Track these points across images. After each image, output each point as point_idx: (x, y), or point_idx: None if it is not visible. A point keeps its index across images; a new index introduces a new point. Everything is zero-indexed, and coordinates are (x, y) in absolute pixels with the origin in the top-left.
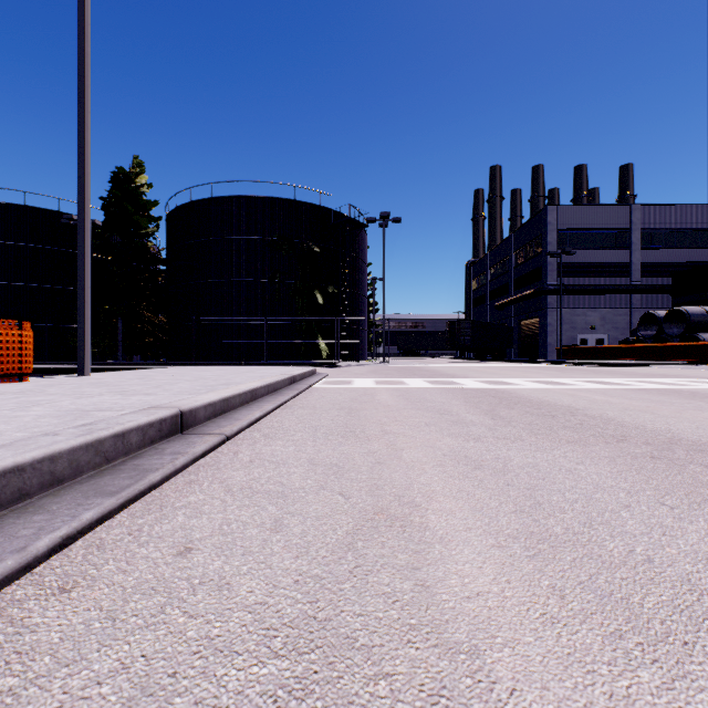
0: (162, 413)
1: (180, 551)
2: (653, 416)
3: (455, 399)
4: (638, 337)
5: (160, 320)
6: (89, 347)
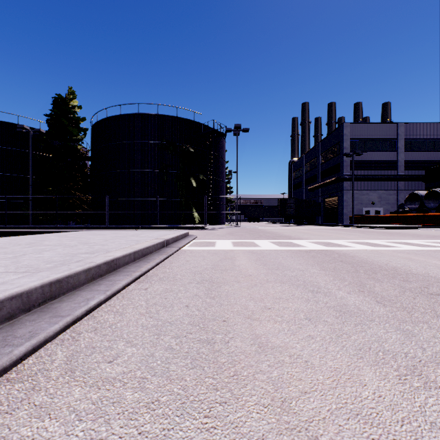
0: None
1: None
2: None
3: (310, 265)
4: (406, 209)
5: (87, 197)
6: None
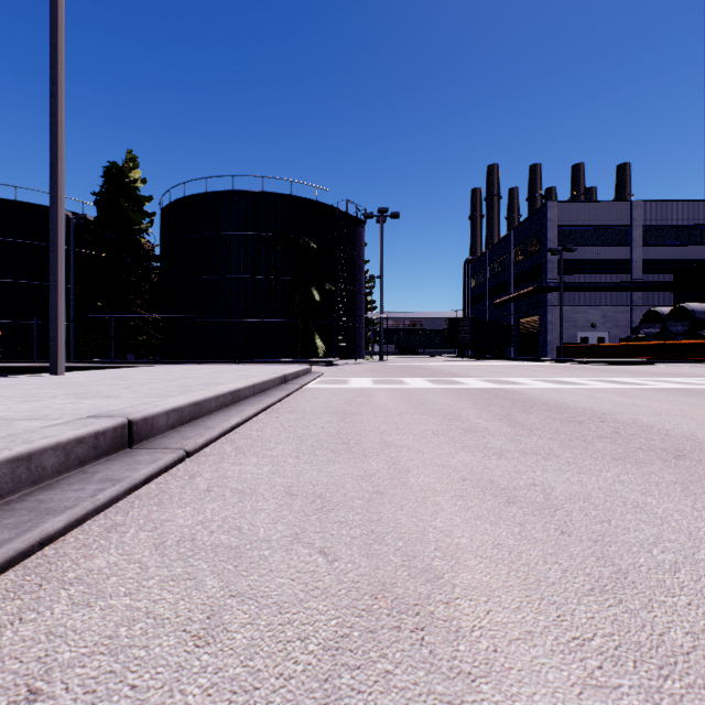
0: (99, 423)
1: (14, 702)
2: (696, 422)
3: (462, 401)
4: (641, 335)
5: (154, 317)
6: (63, 344)
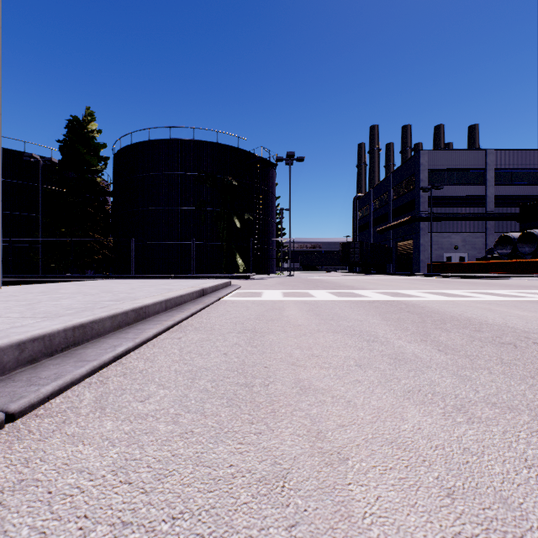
0: None
1: None
2: None
3: (370, 316)
4: (496, 255)
5: (108, 241)
6: None
